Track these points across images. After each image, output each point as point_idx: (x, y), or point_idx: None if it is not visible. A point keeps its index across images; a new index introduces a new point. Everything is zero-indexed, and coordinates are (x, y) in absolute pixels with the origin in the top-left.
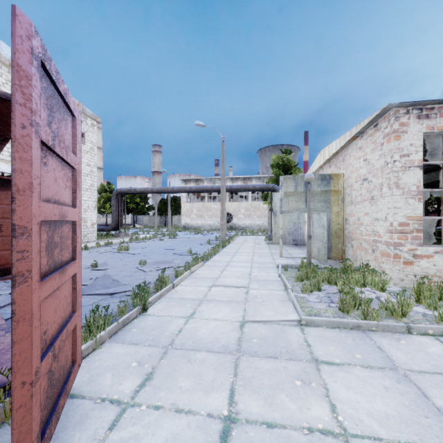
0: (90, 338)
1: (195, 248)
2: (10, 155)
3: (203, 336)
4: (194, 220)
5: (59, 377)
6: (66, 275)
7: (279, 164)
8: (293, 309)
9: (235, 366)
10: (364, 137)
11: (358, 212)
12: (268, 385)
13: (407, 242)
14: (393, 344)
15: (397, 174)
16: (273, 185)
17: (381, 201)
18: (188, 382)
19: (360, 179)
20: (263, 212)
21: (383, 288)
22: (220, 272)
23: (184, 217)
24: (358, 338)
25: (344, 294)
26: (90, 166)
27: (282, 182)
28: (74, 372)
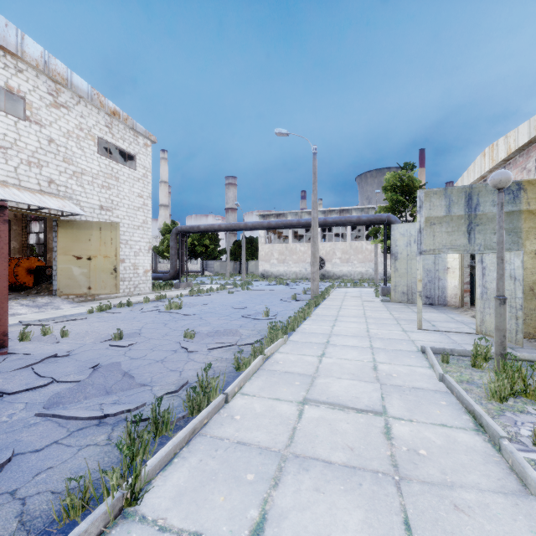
0: None
1: (275, 307)
2: (39, 183)
3: None
4: (274, 266)
5: None
6: None
7: (396, 185)
8: None
9: None
10: None
11: None
12: None
13: None
14: None
15: None
16: (387, 216)
17: None
18: None
19: None
20: (367, 255)
21: None
22: (317, 359)
23: (262, 263)
24: None
25: None
26: (142, 197)
27: (421, 200)
28: None
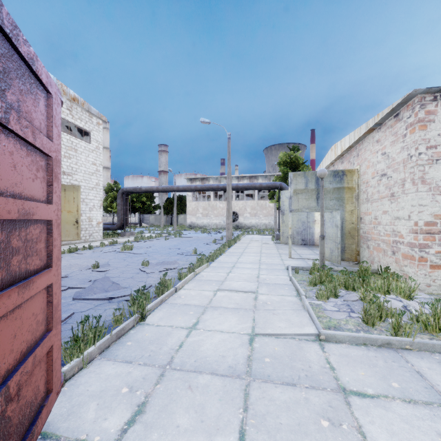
0: (76, 355)
1: (200, 248)
2: None
3: (206, 352)
4: (199, 219)
5: (22, 419)
6: (32, 289)
7: (287, 161)
8: (309, 319)
9: (245, 396)
10: (382, 129)
11: (376, 210)
12: (287, 426)
13: (434, 244)
14: (435, 368)
15: (423, 167)
16: (280, 183)
17: (403, 198)
18: (187, 418)
19: (377, 175)
20: (269, 211)
21: (410, 295)
22: (226, 274)
23: (190, 216)
24: (390, 359)
25: (366, 302)
26: (95, 165)
27: (291, 179)
28: (48, 404)
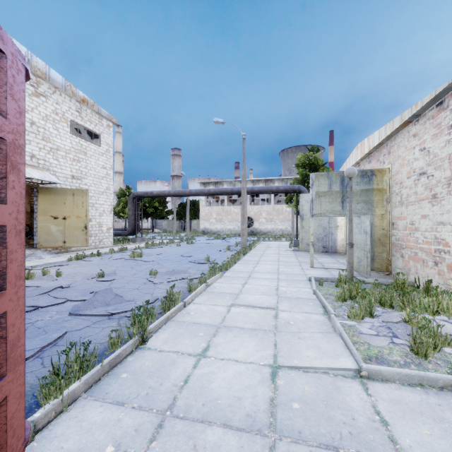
0: (53, 396)
1: (213, 255)
2: None
3: (218, 392)
4: (213, 224)
5: None
6: None
7: (306, 163)
8: (343, 347)
9: None
10: (421, 121)
11: (412, 214)
12: None
13: None
14: None
15: None
16: (298, 186)
17: (449, 200)
18: None
19: (414, 174)
20: (286, 216)
21: None
22: (241, 286)
23: (203, 222)
24: None
25: (411, 325)
26: (105, 169)
27: (313, 180)
28: None
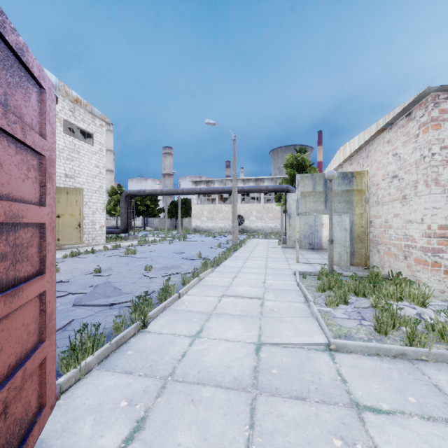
0: (73, 366)
1: (205, 252)
2: None
3: (210, 363)
4: (204, 222)
5: (10, 438)
6: (21, 297)
7: (294, 164)
8: (318, 328)
9: (251, 411)
10: (393, 129)
11: (386, 213)
12: (296, 446)
13: None
14: None
15: (437, 168)
16: (286, 186)
17: (416, 201)
18: (189, 436)
19: (388, 177)
20: (276, 214)
21: (424, 302)
22: (231, 279)
23: (194, 220)
24: (405, 371)
25: (377, 310)
26: (98, 167)
27: (298, 181)
28: (41, 420)
